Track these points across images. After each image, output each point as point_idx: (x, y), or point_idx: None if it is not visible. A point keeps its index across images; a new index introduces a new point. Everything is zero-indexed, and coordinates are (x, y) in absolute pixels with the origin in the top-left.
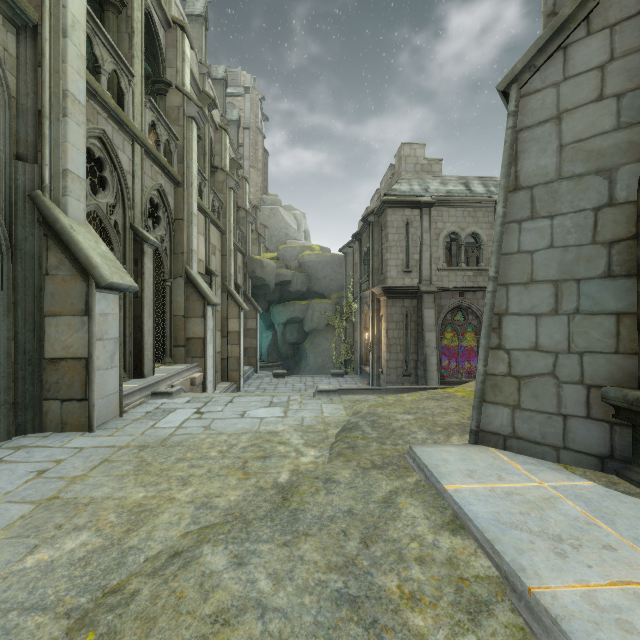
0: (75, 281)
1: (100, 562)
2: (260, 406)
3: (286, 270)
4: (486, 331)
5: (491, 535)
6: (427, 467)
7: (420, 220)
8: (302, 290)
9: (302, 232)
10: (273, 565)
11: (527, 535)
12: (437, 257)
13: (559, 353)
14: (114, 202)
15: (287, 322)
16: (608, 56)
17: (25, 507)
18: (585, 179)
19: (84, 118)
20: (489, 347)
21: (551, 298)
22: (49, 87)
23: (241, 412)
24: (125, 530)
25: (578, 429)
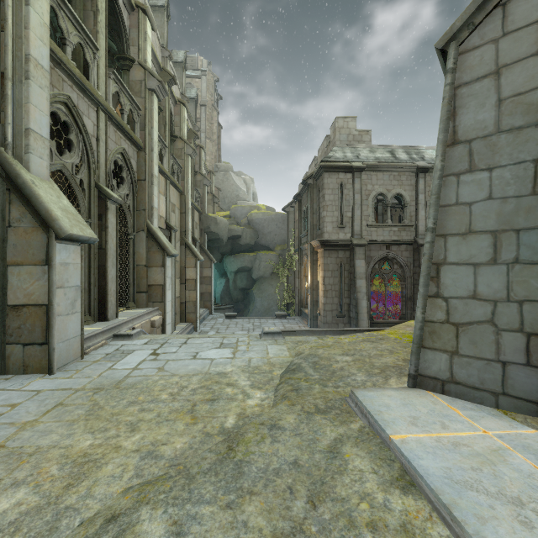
0: (36, 233)
1: (31, 527)
2: (211, 347)
3: (237, 226)
4: (424, 280)
5: (447, 498)
6: (370, 413)
7: (352, 183)
8: (250, 243)
9: (251, 194)
10: (214, 535)
11: (485, 498)
12: (367, 215)
13: (498, 301)
14: (80, 163)
15: (238, 271)
16: None
17: None
18: (525, 131)
19: (47, 82)
20: (427, 295)
21: (490, 248)
22: (12, 51)
23: (193, 353)
24: (65, 485)
25: (517, 376)
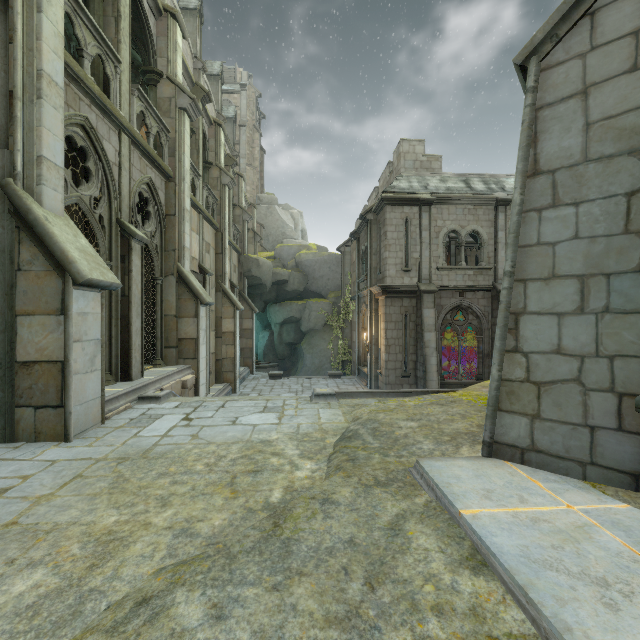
0: (50, 277)
1: (52, 611)
2: (253, 411)
3: (283, 269)
4: (501, 332)
5: (522, 578)
6: (438, 486)
7: (419, 218)
8: (299, 290)
9: (299, 231)
10: (259, 618)
11: (565, 578)
12: (437, 256)
13: (585, 357)
14: (99, 195)
15: (284, 322)
16: None
17: None
18: (616, 160)
19: (62, 101)
20: (504, 350)
21: (576, 295)
22: (22, 66)
23: (233, 418)
24: (88, 566)
25: (608, 443)
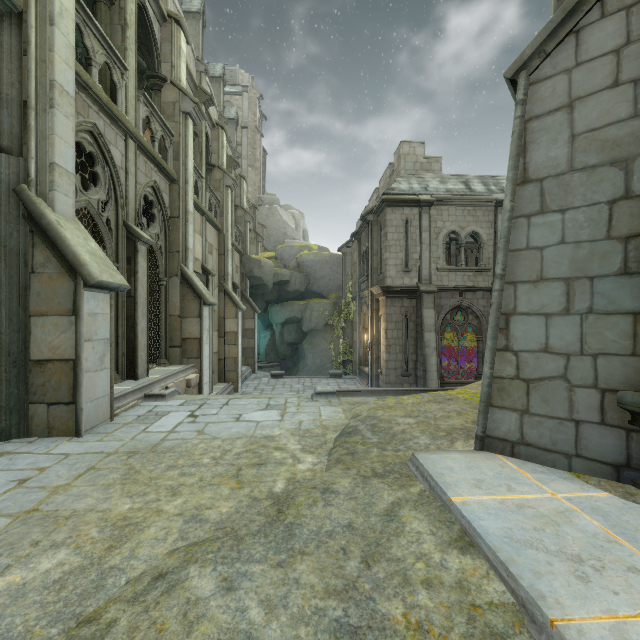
0: (62, 279)
1: (77, 585)
2: (256, 409)
3: (284, 270)
4: (493, 332)
5: (504, 555)
6: (431, 476)
7: (419, 219)
8: (300, 290)
9: (300, 232)
10: (266, 590)
11: (544, 555)
12: (437, 256)
13: (571, 355)
14: (106, 199)
15: (285, 322)
16: (624, 39)
17: (1, 521)
18: (599, 170)
19: (73, 110)
20: (496, 348)
21: (562, 297)
22: (35, 77)
23: (236, 415)
24: (107, 547)
25: (591, 436)
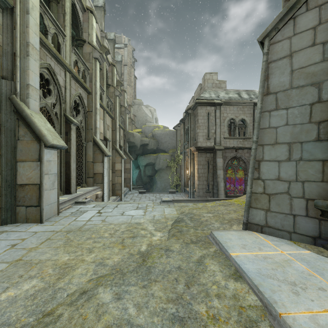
0: (33, 143)
1: (42, 297)
2: (131, 209)
3: (146, 138)
4: (251, 170)
5: (257, 282)
6: (220, 243)
7: (215, 112)
8: (154, 148)
9: (154, 118)
10: (137, 299)
11: (276, 282)
12: (224, 131)
13: (291, 181)
14: (55, 102)
15: (146, 165)
16: (318, 22)
17: (3, 265)
18: (305, 88)
19: (38, 57)
20: (253, 178)
21: (287, 152)
22: (19, 40)
23: (121, 212)
24: (57, 278)
25: (301, 222)
